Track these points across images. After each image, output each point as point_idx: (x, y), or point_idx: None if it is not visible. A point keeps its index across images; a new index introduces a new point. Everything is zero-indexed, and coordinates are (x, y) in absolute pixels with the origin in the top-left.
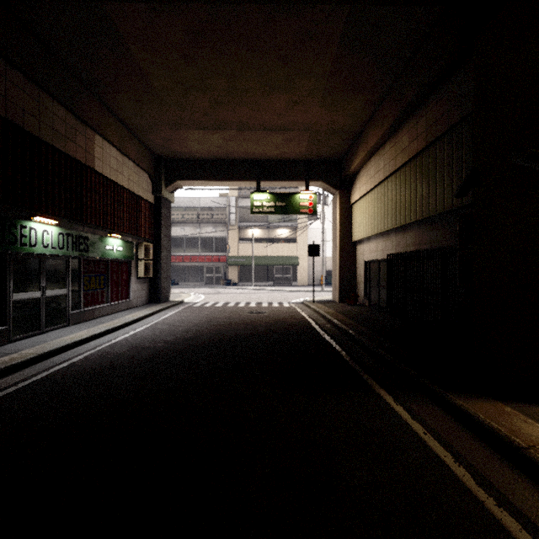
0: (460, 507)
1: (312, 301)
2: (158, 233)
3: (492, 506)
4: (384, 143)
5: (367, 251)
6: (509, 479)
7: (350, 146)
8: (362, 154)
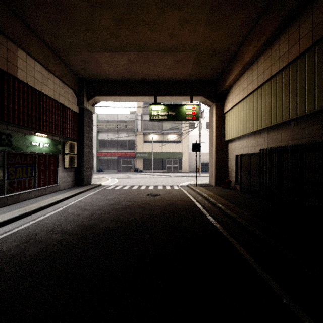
0: None
1: (194, 184)
2: (82, 135)
3: None
4: (258, 57)
5: (238, 147)
6: None
7: (225, 67)
8: (237, 70)
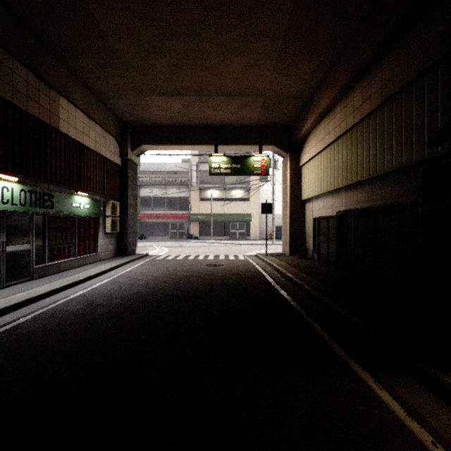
0: None
1: (264, 254)
2: (125, 192)
3: None
4: (334, 106)
5: (316, 208)
6: None
7: (300, 112)
8: (313, 118)
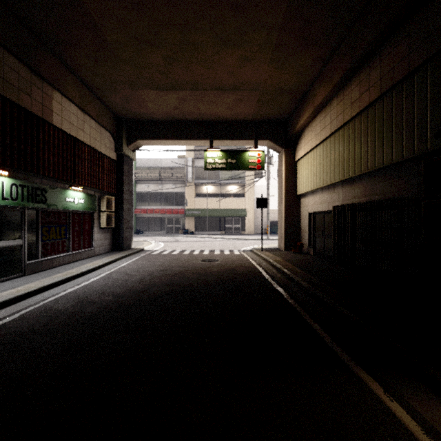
0: None
1: (259, 248)
2: (120, 187)
3: None
4: (331, 100)
5: (312, 203)
6: None
7: (296, 107)
8: (308, 112)
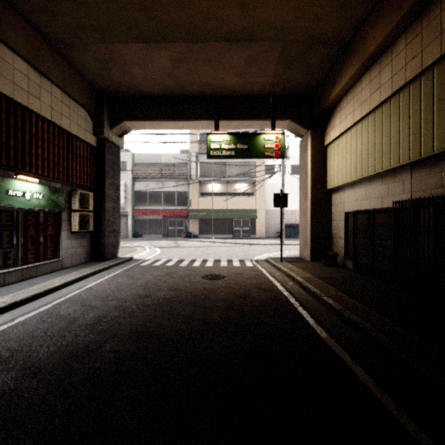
0: None
1: (277, 258)
2: (102, 181)
3: None
4: (393, 42)
5: (351, 199)
6: None
7: (329, 70)
8: (352, 69)
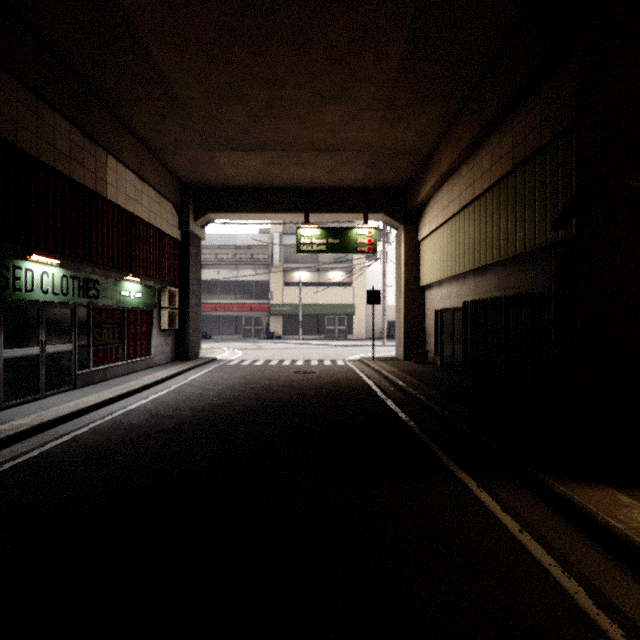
0: (575, 639)
1: (371, 358)
2: (186, 276)
3: (618, 638)
4: (459, 166)
5: (438, 298)
6: (637, 597)
7: (418, 171)
8: (433, 180)
